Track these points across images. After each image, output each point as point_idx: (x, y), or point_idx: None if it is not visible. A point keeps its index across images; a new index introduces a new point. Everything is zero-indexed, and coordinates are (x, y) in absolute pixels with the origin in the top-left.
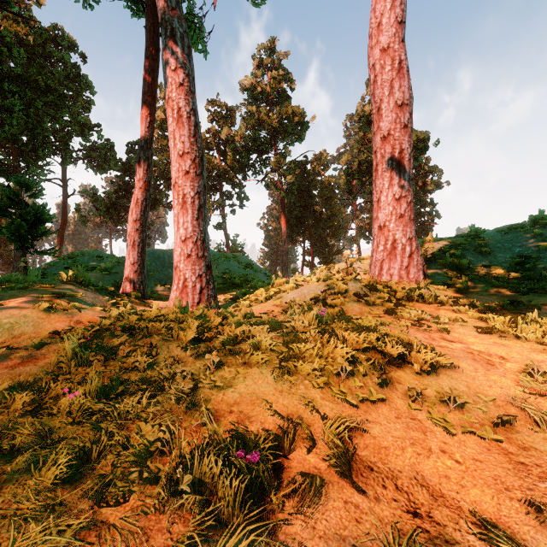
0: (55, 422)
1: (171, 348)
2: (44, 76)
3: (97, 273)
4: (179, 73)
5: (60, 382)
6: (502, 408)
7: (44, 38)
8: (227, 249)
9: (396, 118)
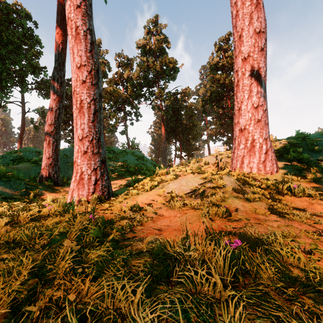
0: None
1: None
2: (6, 33)
3: (28, 164)
4: None
5: None
6: None
7: (8, 10)
8: (128, 147)
9: (254, 42)
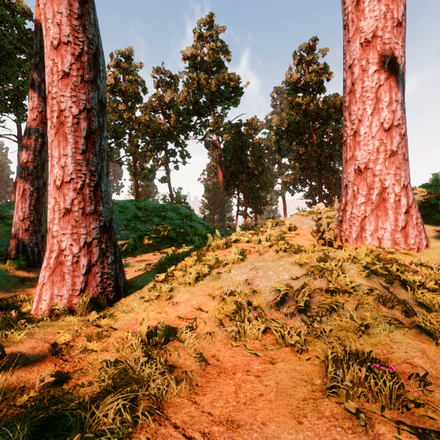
0: None
1: None
2: None
3: (0, 228)
4: None
5: None
6: None
7: None
8: (171, 201)
9: (386, 11)
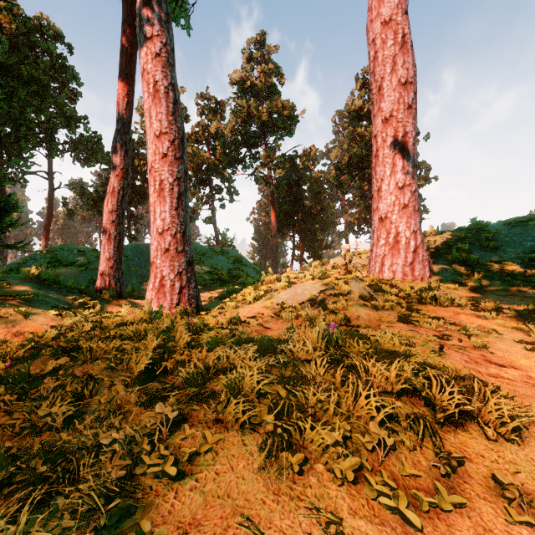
0: None
1: (116, 383)
2: (27, 65)
3: (73, 268)
4: (155, 42)
5: None
6: None
7: (28, 27)
8: (217, 244)
9: (399, 97)
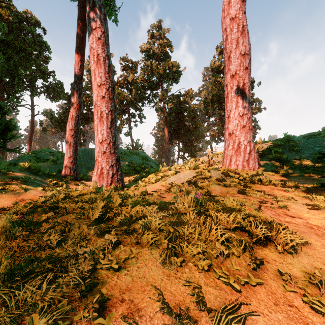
0: None
1: (81, 225)
2: (18, 41)
3: (48, 163)
4: (97, 31)
5: None
6: None
7: (19, 18)
8: (132, 148)
9: (240, 63)
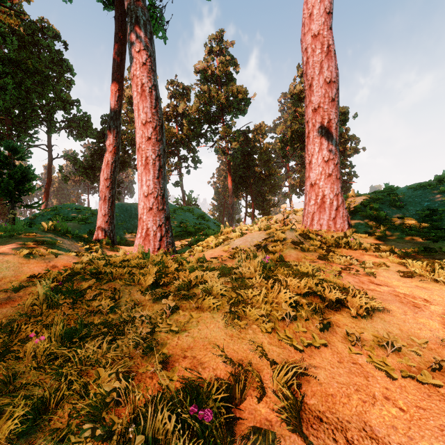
0: (21, 366)
1: (132, 292)
2: (32, 60)
3: (75, 222)
4: (142, 55)
5: (30, 325)
6: (434, 351)
7: (32, 29)
8: (184, 203)
9: (325, 93)
